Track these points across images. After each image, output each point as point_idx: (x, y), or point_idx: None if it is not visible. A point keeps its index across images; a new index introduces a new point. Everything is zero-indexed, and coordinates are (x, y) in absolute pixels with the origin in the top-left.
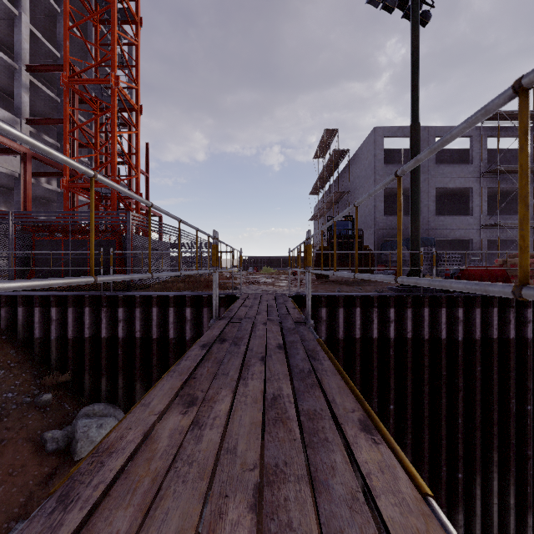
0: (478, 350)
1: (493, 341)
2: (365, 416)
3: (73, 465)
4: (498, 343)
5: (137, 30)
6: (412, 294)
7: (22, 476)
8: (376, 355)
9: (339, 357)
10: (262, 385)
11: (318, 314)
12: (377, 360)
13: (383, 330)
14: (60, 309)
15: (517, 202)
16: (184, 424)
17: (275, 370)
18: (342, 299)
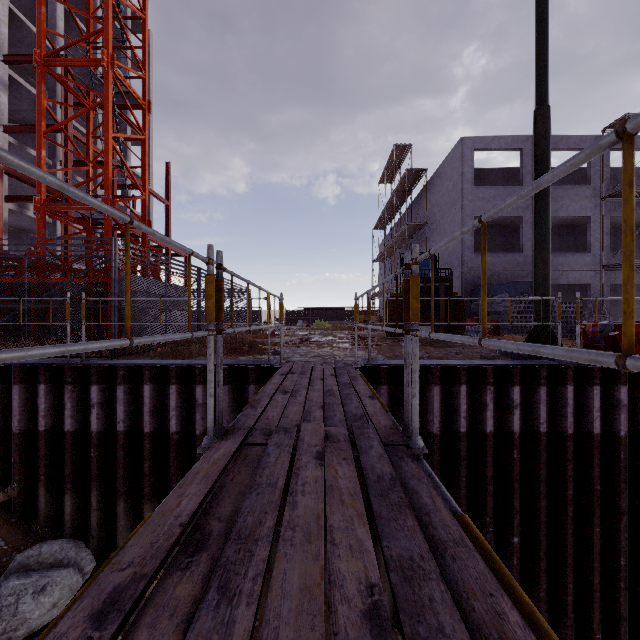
0: None
1: None
2: None
3: None
4: None
5: None
6: (545, 364)
7: None
8: (492, 459)
9: (433, 462)
10: None
11: (400, 394)
12: (493, 466)
13: (501, 420)
14: (1, 387)
15: None
16: None
17: None
18: (438, 372)
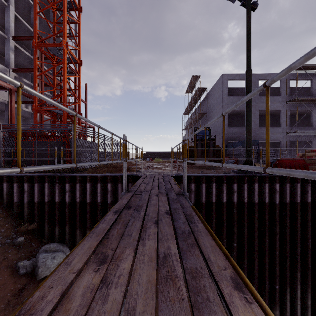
0: (288, 209)
1: (297, 204)
2: (235, 274)
3: (36, 283)
4: (300, 205)
5: (79, 14)
6: (247, 175)
7: (3, 291)
8: (225, 213)
9: (202, 214)
10: (155, 245)
11: (189, 187)
12: (226, 215)
13: (229, 197)
14: (30, 184)
15: (307, 119)
16: (95, 282)
17: (165, 231)
18: (204, 178)
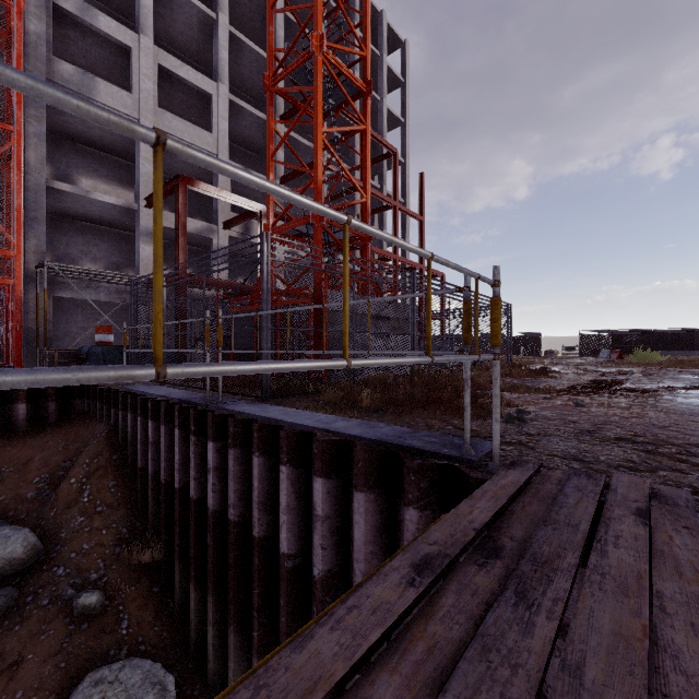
0: None
1: None
2: None
3: None
4: None
5: None
6: None
7: None
8: None
9: None
10: None
11: None
12: None
13: None
14: (159, 425)
15: None
16: None
17: None
18: None
